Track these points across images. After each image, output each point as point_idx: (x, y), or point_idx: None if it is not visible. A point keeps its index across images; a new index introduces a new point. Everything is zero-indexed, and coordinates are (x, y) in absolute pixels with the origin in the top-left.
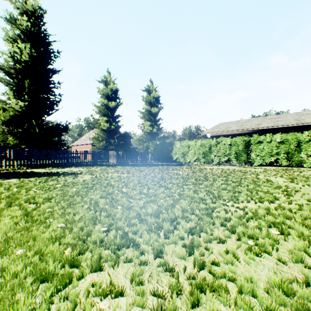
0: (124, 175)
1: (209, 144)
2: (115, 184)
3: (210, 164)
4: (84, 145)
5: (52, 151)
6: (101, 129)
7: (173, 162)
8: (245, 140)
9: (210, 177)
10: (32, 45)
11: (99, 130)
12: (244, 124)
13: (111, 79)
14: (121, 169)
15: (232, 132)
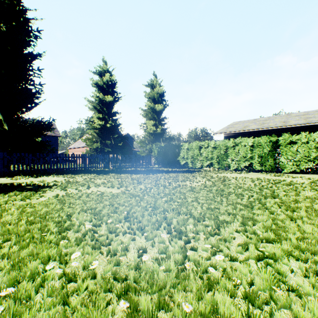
0: (113, 190)
1: (225, 145)
2: (76, 223)
3: (228, 171)
4: (81, 148)
5: (27, 155)
6: (95, 128)
7: (180, 167)
8: (271, 141)
9: (245, 194)
10: (3, 20)
11: (93, 129)
12: (265, 122)
13: (107, 70)
14: (114, 178)
15: (251, 131)
